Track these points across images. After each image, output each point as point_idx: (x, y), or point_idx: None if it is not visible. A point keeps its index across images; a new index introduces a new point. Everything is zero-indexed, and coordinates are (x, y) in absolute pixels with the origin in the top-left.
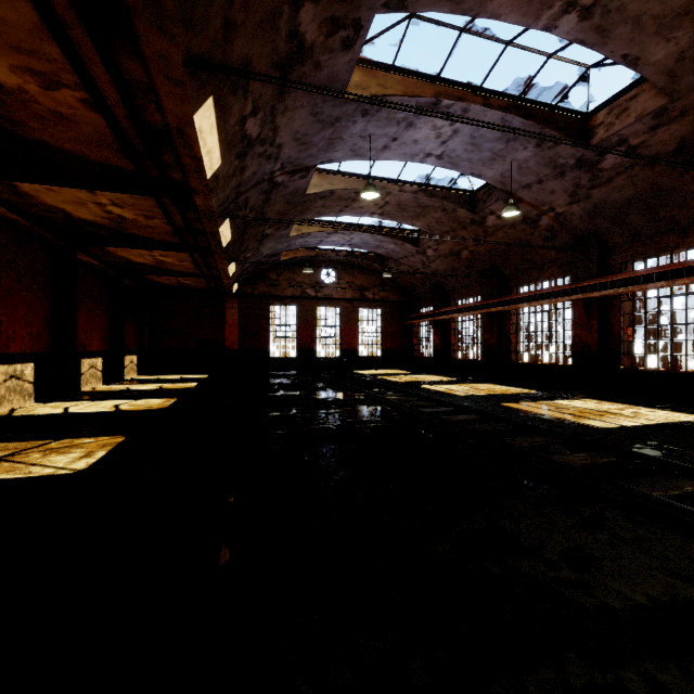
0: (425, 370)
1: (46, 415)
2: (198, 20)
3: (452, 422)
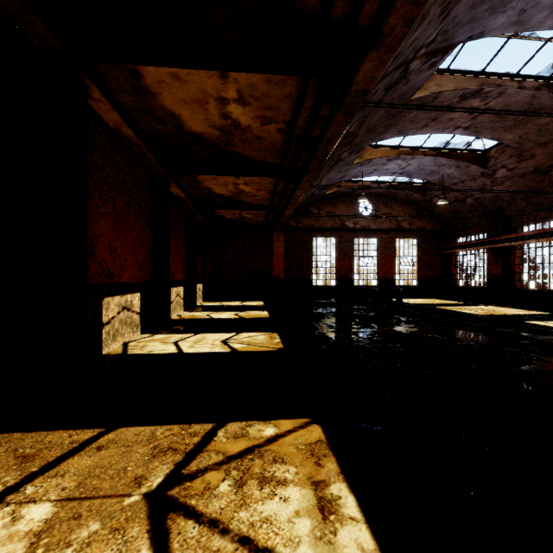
0: (471, 300)
1: (163, 357)
2: None
3: None
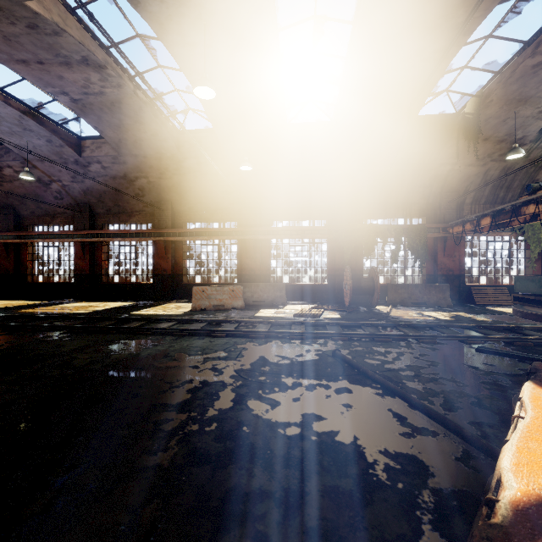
0: None
1: None
2: None
3: None
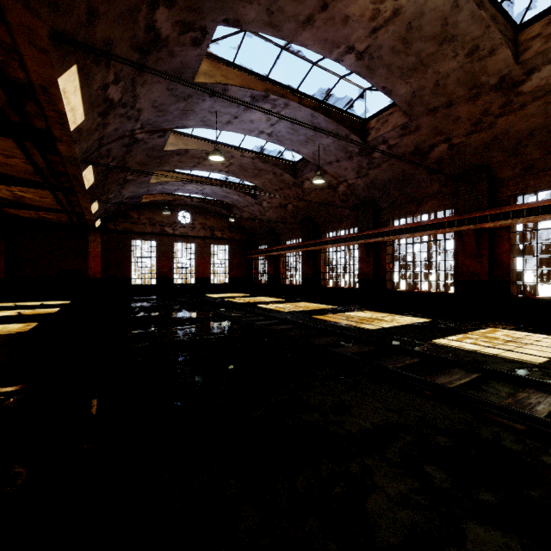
0: (262, 293)
1: None
2: (64, 4)
3: (276, 330)
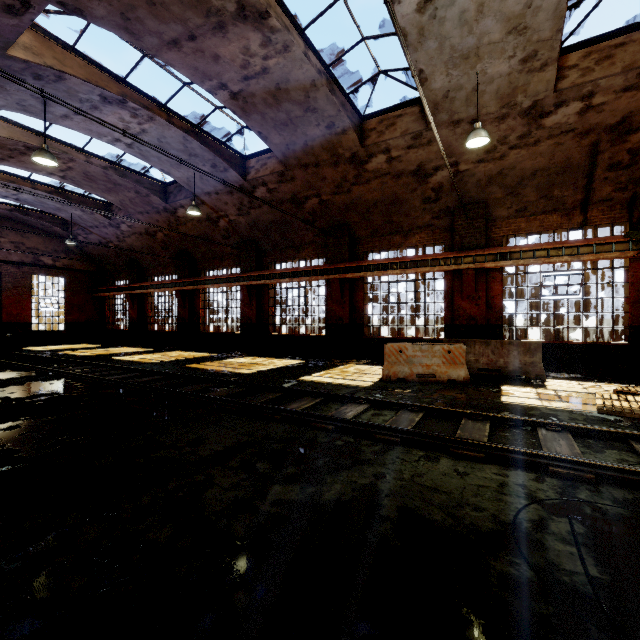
0: (121, 343)
1: None
2: None
3: (135, 383)
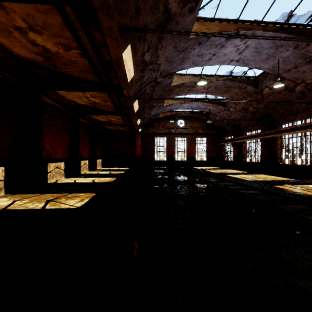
0: (229, 167)
1: (68, 183)
2: (124, 9)
3: (246, 194)
